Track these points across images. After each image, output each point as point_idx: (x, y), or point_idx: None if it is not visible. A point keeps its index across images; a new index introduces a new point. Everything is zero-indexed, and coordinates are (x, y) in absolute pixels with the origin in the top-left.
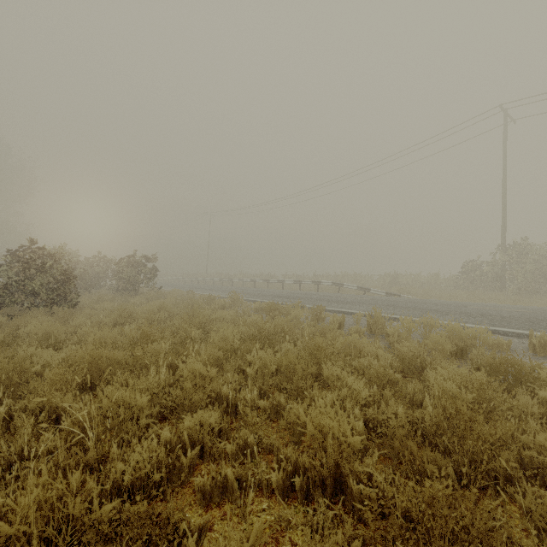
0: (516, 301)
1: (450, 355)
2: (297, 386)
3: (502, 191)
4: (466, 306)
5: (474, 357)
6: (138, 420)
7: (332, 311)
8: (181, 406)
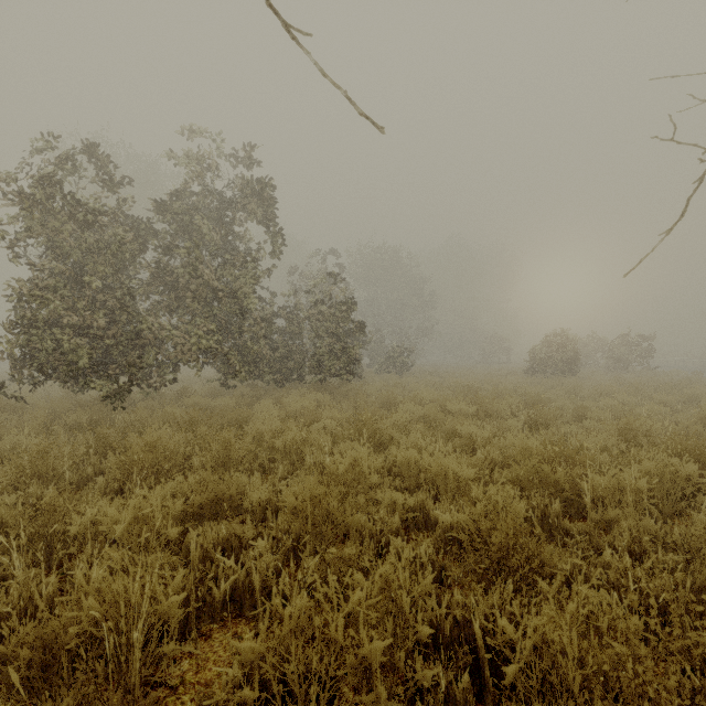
0: None
1: None
2: None
3: None
4: None
5: None
6: None
7: None
8: None
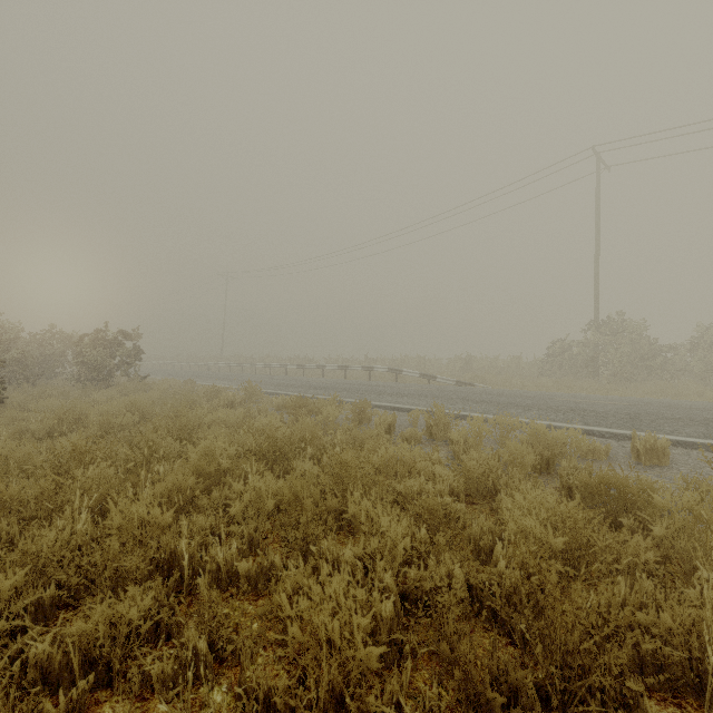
0: (611, 390)
1: (533, 469)
2: (306, 533)
3: (595, 254)
4: (553, 398)
5: (565, 473)
6: (8, 616)
7: (383, 407)
8: (99, 582)
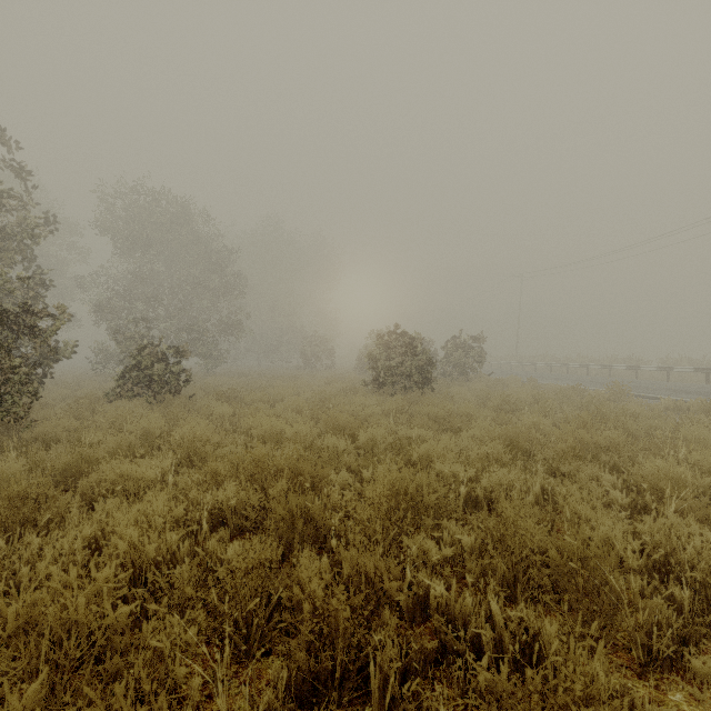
0: None
1: None
2: None
3: None
4: None
5: None
6: None
7: None
8: None
